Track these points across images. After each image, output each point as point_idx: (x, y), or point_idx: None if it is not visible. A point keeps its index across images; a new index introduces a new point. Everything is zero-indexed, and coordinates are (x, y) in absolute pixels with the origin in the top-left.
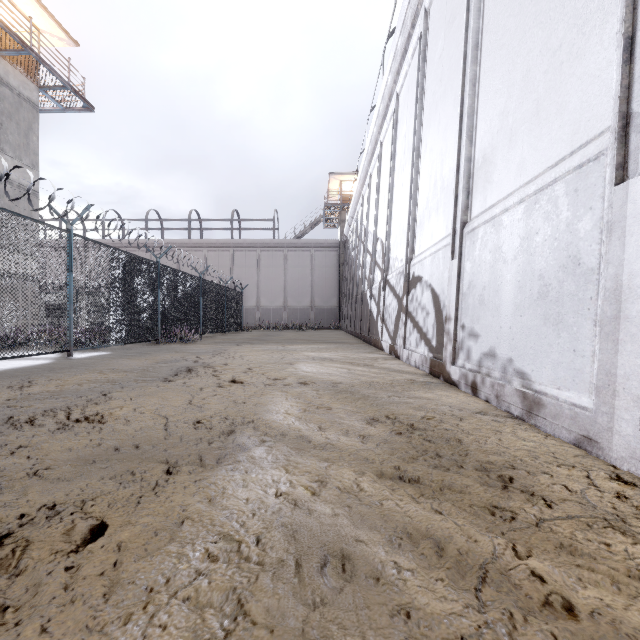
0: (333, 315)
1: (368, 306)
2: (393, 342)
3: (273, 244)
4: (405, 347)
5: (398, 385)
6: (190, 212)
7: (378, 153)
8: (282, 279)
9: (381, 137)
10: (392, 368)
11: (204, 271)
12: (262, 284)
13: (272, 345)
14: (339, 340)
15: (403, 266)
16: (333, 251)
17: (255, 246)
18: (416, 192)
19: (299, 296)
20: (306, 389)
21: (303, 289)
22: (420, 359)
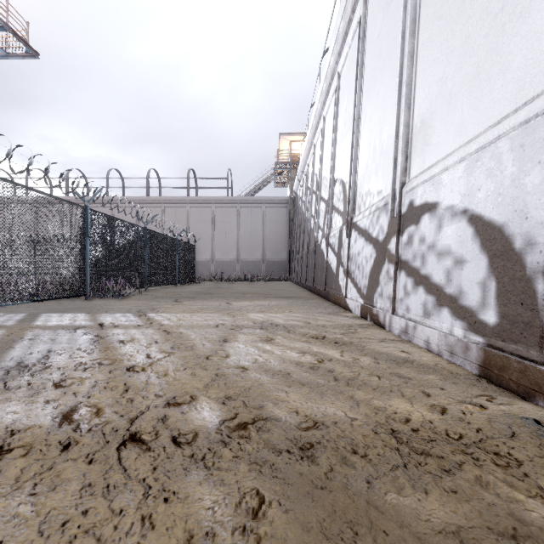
0: (283, 267)
1: (323, 257)
2: (367, 302)
3: (227, 201)
4: (395, 312)
5: (472, 444)
6: (149, 171)
7: (335, 86)
8: (235, 234)
9: (339, 66)
10: (391, 354)
11: (149, 221)
12: (216, 238)
13: (215, 301)
14: (291, 294)
15: (384, 198)
16: (283, 207)
17: (210, 202)
18: (410, 85)
19: (251, 249)
20: (224, 487)
21: (255, 243)
22: (444, 341)
